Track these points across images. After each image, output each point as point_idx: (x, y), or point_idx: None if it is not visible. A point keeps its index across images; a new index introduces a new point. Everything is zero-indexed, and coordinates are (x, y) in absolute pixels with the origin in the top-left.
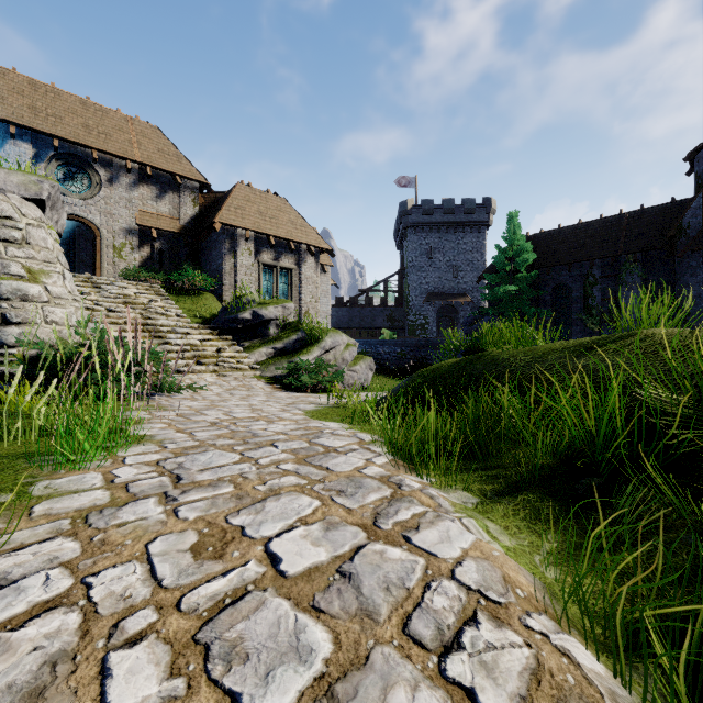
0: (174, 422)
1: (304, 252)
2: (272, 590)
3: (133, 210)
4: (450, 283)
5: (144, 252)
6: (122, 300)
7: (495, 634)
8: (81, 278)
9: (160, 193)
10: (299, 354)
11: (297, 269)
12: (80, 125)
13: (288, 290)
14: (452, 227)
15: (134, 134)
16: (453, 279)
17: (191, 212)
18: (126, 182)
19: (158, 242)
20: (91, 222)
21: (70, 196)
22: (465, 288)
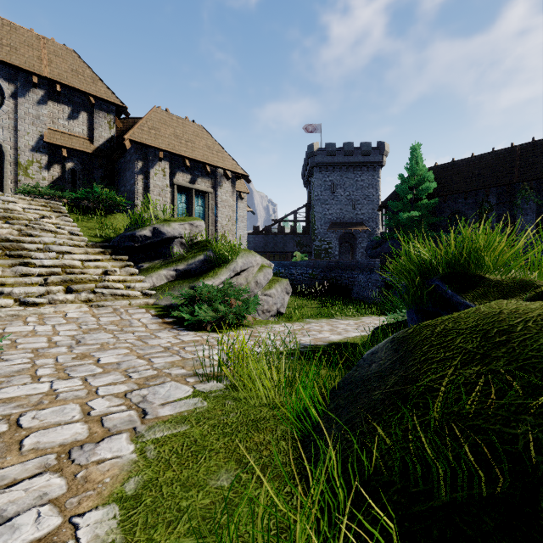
0: None
1: (220, 176)
2: None
3: (41, 127)
4: (350, 214)
5: (55, 171)
6: None
7: None
8: None
9: (73, 113)
10: (203, 277)
11: (213, 193)
12: None
13: (204, 213)
14: (351, 167)
15: (45, 52)
16: (352, 211)
17: (107, 134)
18: (34, 98)
19: (70, 162)
20: None
21: None
22: (362, 218)
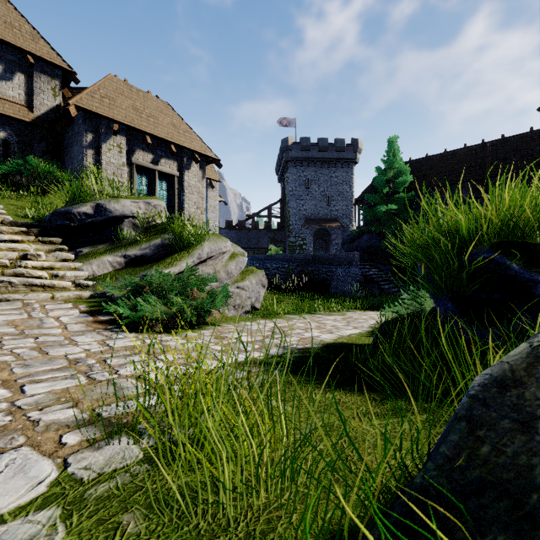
0: None
1: (188, 158)
2: None
3: None
4: (324, 210)
5: None
6: None
7: None
8: None
9: (6, 73)
10: (158, 263)
11: (179, 176)
12: None
13: (169, 198)
14: (325, 163)
15: None
16: (326, 207)
17: (50, 102)
18: None
19: (2, 131)
20: None
21: None
22: (336, 214)
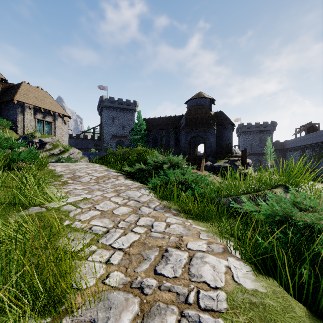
0: None
1: (57, 115)
2: (80, 164)
3: None
4: (121, 132)
5: None
6: None
7: (98, 165)
8: None
9: None
10: (60, 155)
11: (53, 122)
12: None
13: (49, 131)
14: (122, 110)
15: None
16: (122, 130)
17: None
18: None
19: None
20: None
21: None
22: (127, 134)
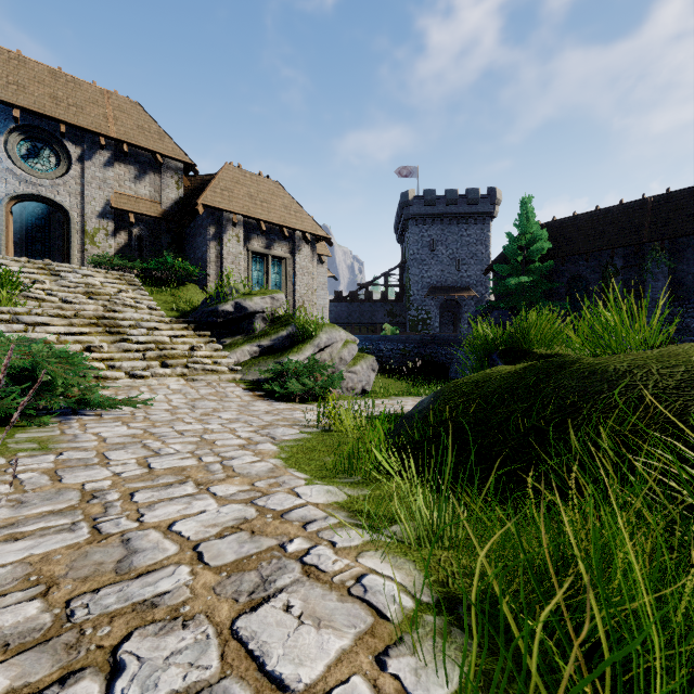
0: (10, 495)
1: (299, 239)
2: None
3: (108, 191)
4: (453, 277)
5: (121, 238)
6: (83, 289)
7: None
8: (37, 264)
9: (140, 174)
10: (288, 353)
11: (291, 258)
12: (47, 96)
13: (281, 281)
14: (455, 219)
15: (110, 108)
16: (456, 272)
17: (174, 195)
18: (100, 161)
19: (137, 227)
20: (59, 204)
21: (35, 174)
22: (468, 282)
